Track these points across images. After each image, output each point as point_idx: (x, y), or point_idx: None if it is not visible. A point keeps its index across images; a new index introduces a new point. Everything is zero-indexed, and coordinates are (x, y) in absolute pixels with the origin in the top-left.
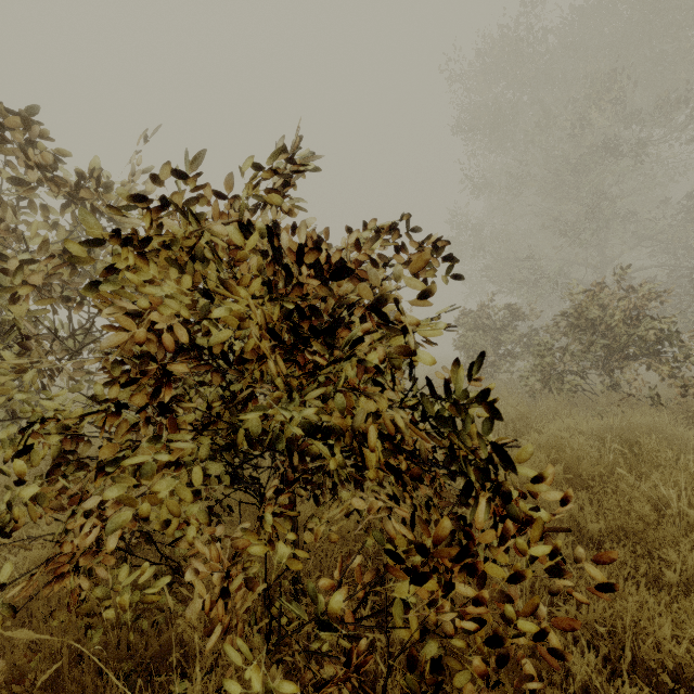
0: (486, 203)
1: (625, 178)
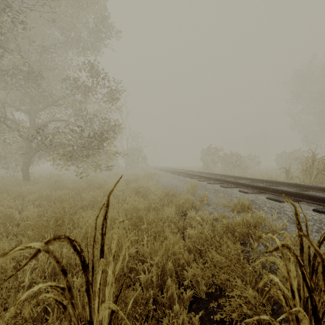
0: None
1: None
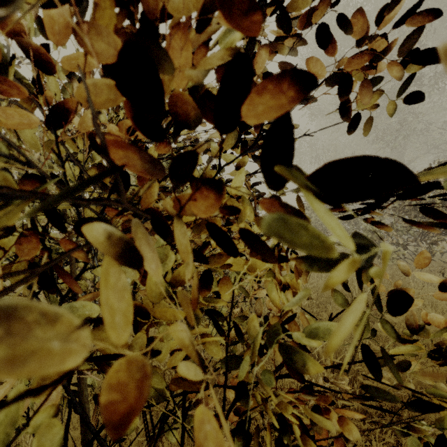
0: (317, 126)
1: (419, 104)
